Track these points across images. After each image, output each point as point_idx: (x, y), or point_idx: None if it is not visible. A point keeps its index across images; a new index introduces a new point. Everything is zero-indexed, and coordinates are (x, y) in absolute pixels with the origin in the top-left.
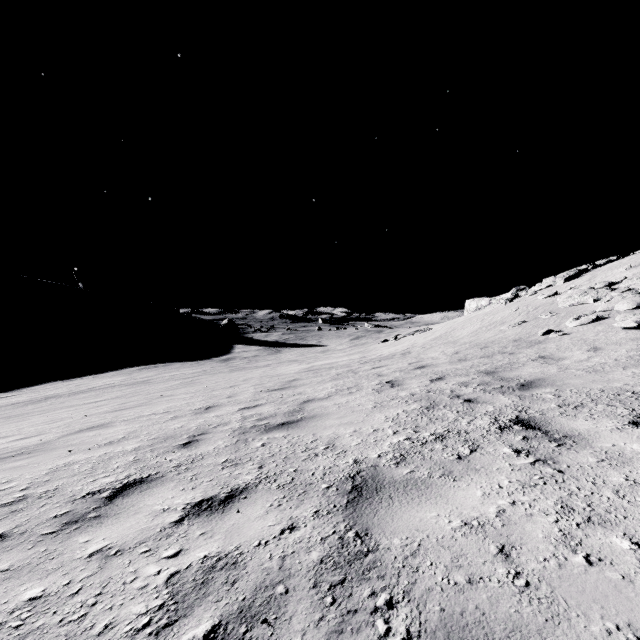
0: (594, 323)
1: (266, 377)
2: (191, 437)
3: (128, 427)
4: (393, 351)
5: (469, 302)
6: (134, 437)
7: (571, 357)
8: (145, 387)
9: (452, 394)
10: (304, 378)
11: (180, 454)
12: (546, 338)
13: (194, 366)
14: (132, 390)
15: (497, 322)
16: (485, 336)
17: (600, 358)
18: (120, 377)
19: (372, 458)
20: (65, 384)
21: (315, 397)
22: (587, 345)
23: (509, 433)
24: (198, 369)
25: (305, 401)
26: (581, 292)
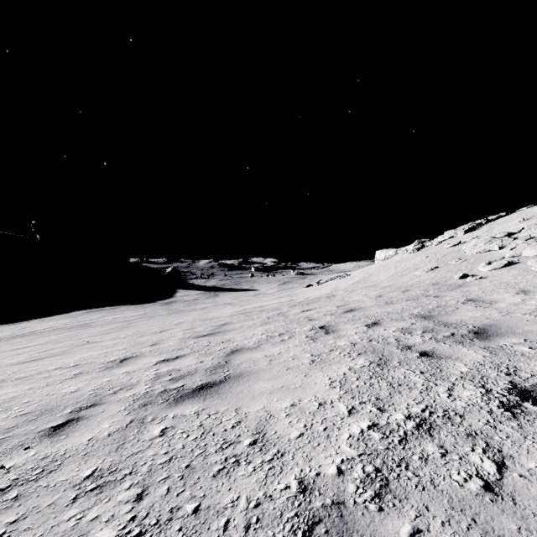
0: (506, 267)
1: (199, 320)
2: (74, 412)
3: (13, 390)
4: (318, 294)
5: (379, 252)
6: (3, 410)
7: (503, 300)
8: (82, 331)
9: (400, 344)
10: (235, 322)
11: (33, 453)
12: (464, 282)
13: (138, 309)
14: (67, 334)
15: (410, 268)
16: (402, 280)
17: (536, 301)
18: (65, 320)
19: (329, 477)
20: (11, 327)
21: (244, 346)
22: (512, 288)
23: (530, 420)
24: (140, 312)
25: (233, 351)
26: (486, 241)
